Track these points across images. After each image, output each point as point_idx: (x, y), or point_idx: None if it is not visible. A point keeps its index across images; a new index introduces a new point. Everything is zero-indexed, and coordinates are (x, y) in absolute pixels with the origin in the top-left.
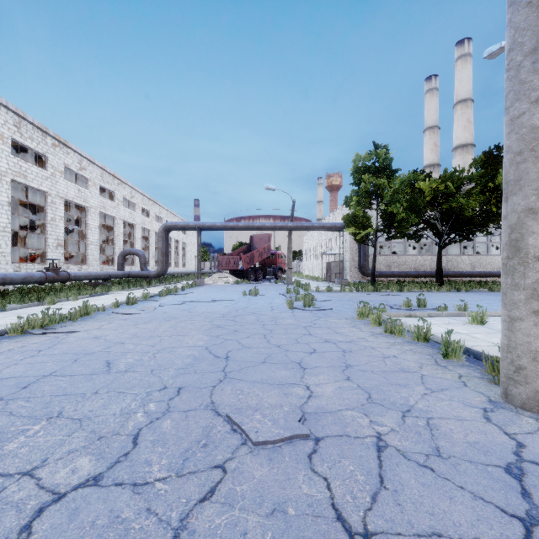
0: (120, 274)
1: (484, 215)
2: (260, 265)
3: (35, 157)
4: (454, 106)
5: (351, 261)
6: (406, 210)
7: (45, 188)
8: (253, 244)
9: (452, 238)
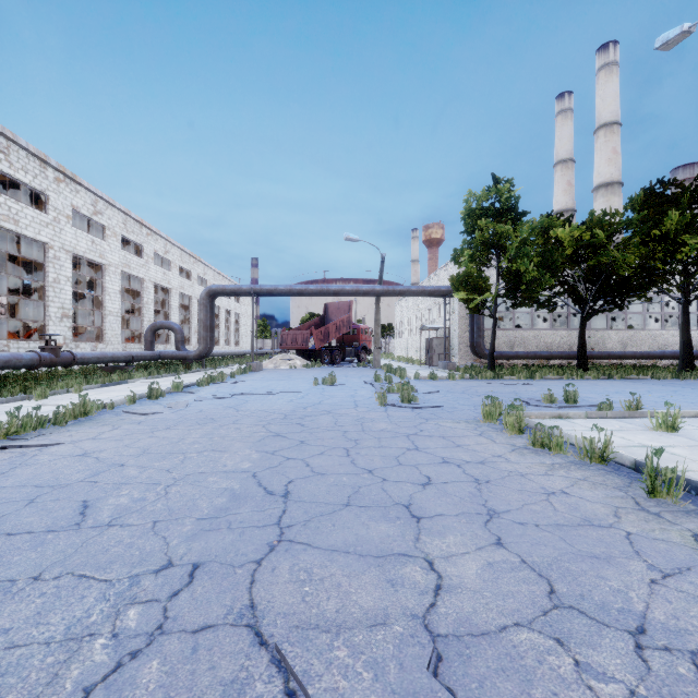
0: (147, 356)
1: (644, 274)
2: (338, 343)
3: (35, 198)
4: (595, 132)
5: (460, 338)
6: (537, 267)
7: (45, 238)
8: (327, 315)
9: (600, 306)
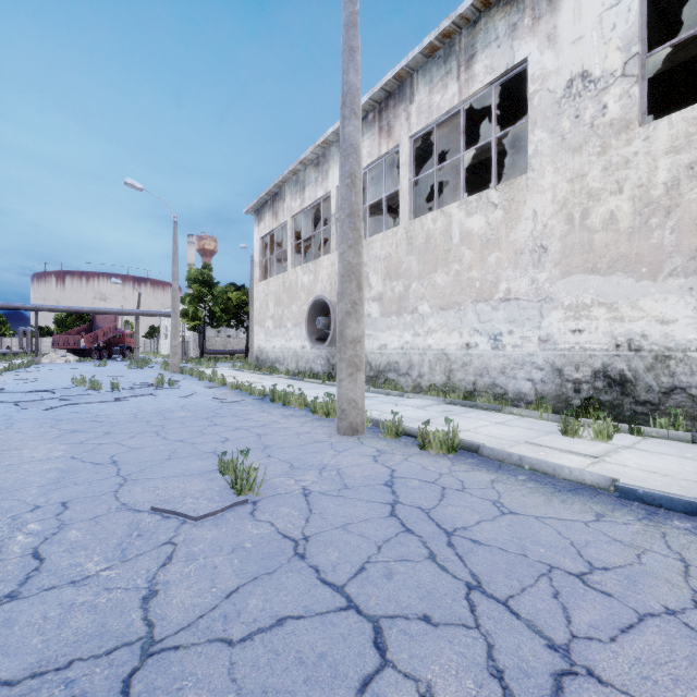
0: None
1: None
2: (105, 344)
3: None
4: None
5: (194, 342)
6: (222, 310)
7: None
8: (96, 323)
9: None
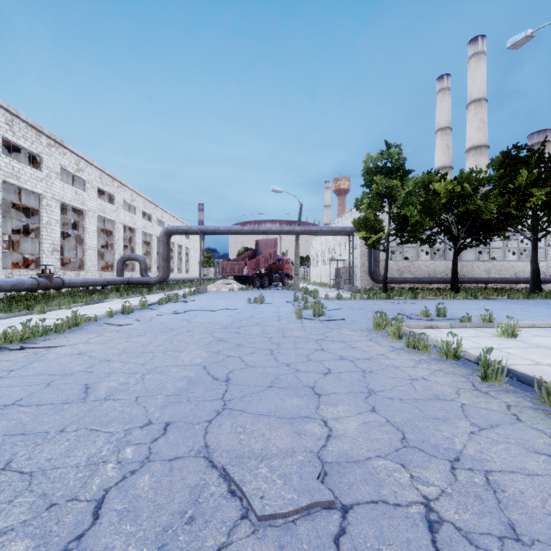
0: (118, 281)
1: (502, 218)
2: (266, 271)
3: (31, 158)
4: (467, 106)
5: (361, 267)
6: (420, 213)
7: (40, 190)
8: (258, 249)
9: (468, 243)
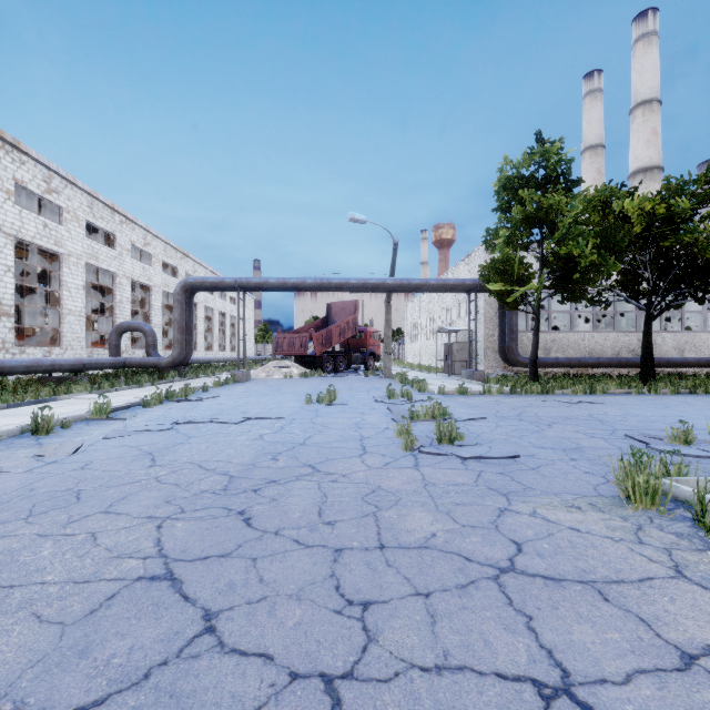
0: (106, 363)
1: None
2: (342, 349)
3: None
4: (631, 111)
5: (487, 341)
6: (596, 250)
7: None
8: (331, 317)
9: (672, 301)
